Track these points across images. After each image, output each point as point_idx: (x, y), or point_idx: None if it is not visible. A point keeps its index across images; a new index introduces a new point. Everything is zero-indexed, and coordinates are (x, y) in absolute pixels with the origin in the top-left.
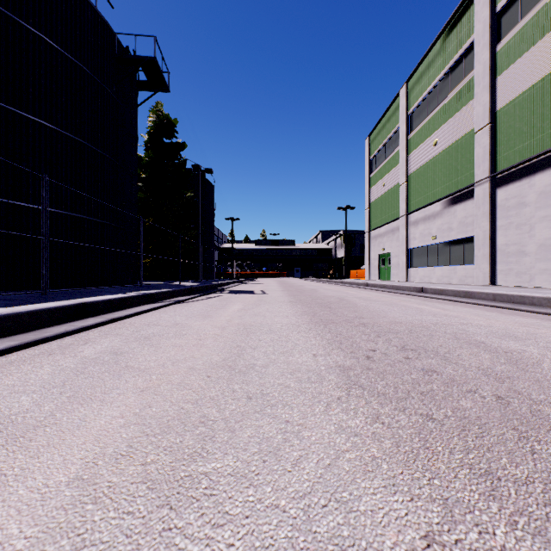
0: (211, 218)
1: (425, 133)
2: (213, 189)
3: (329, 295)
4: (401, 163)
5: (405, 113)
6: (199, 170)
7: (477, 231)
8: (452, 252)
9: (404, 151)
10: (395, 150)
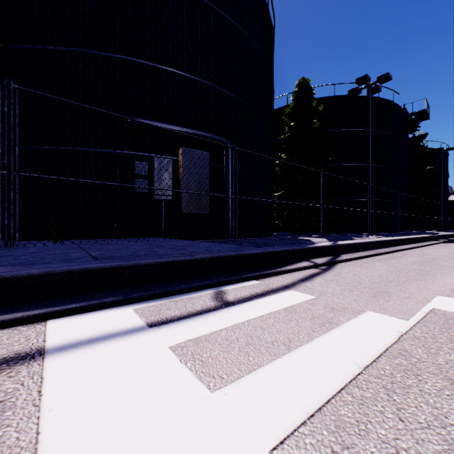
0: (445, 180)
1: None
2: (447, 155)
3: None
4: None
5: None
6: (441, 151)
7: None
8: None
9: None
10: None
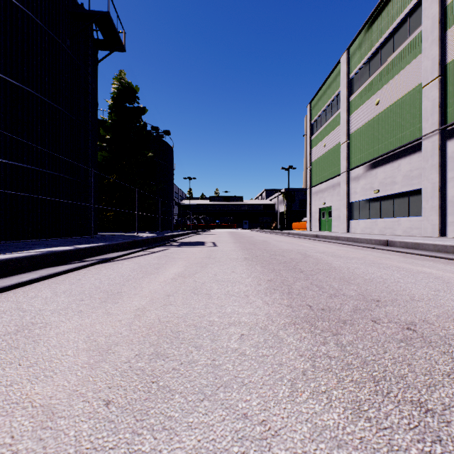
0: (170, 176)
1: (367, 94)
2: (173, 151)
3: (286, 249)
4: (342, 123)
5: (346, 77)
6: (158, 132)
7: (425, 183)
8: (395, 205)
9: (345, 112)
10: (336, 112)
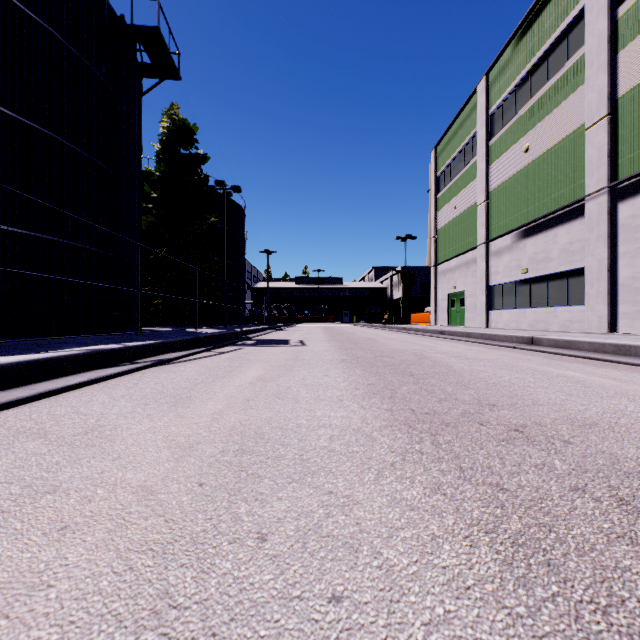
0: (241, 249)
1: (512, 137)
2: (244, 215)
3: (397, 349)
4: (479, 177)
5: (484, 113)
6: (224, 188)
7: (589, 260)
8: (550, 290)
9: (482, 162)
10: (470, 162)
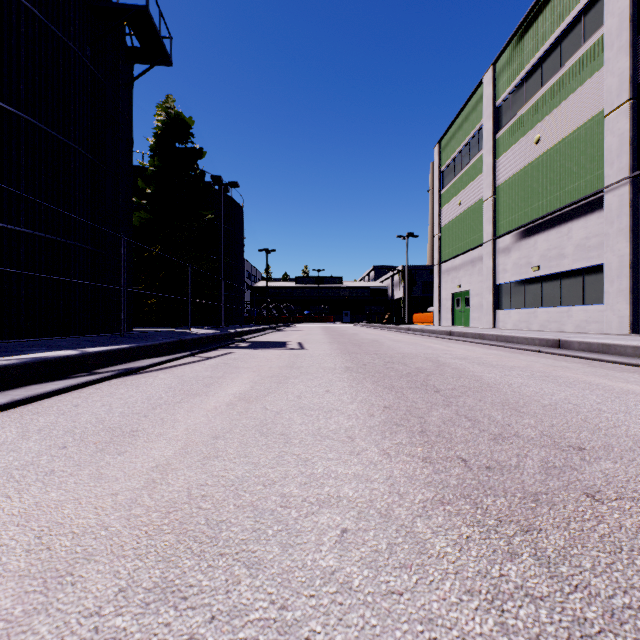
0: (239, 248)
1: (522, 129)
2: (242, 213)
3: (407, 353)
4: (485, 171)
5: (491, 105)
6: (220, 184)
7: (608, 256)
8: (564, 288)
9: (489, 155)
10: (476, 156)
